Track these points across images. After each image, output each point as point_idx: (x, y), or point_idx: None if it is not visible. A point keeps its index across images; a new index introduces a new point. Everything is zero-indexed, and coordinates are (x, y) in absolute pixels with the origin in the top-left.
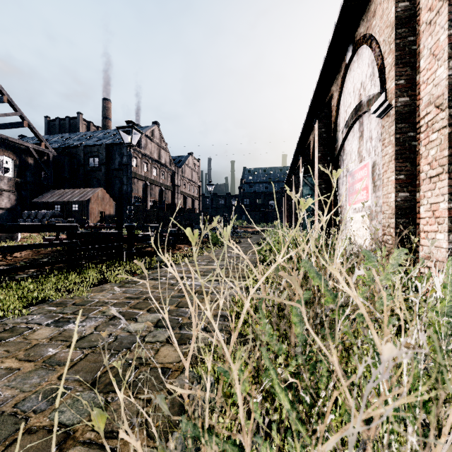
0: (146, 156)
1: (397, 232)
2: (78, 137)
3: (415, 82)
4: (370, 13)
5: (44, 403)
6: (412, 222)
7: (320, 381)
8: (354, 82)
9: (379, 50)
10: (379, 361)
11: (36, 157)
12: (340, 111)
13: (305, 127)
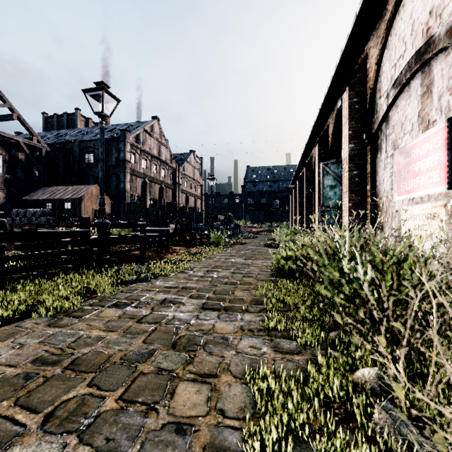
0: (145, 152)
1: None
2: (74, 133)
3: None
4: None
5: None
6: None
7: None
8: (414, 16)
9: None
10: None
11: (27, 152)
12: (383, 70)
13: (324, 107)
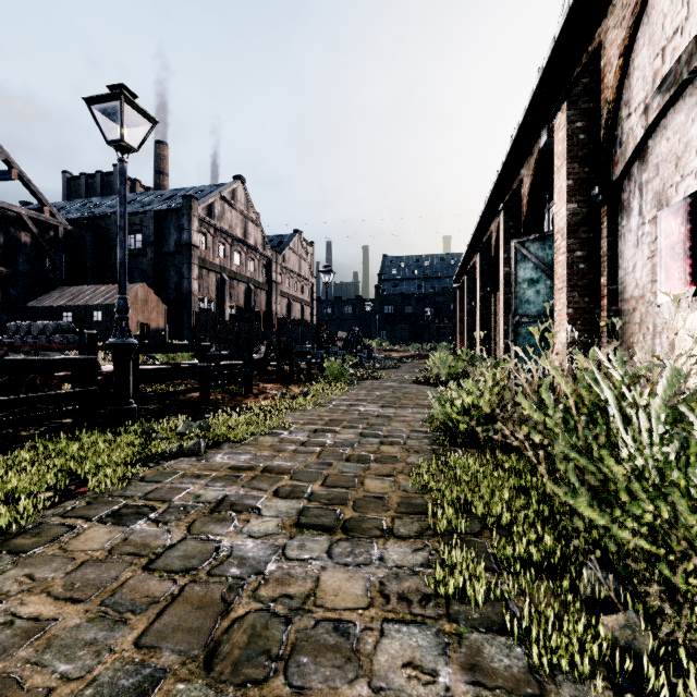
0: (223, 232)
1: None
2: (112, 202)
3: None
4: None
5: None
6: None
7: None
8: None
9: None
10: None
11: (34, 232)
12: (635, 64)
13: (515, 147)
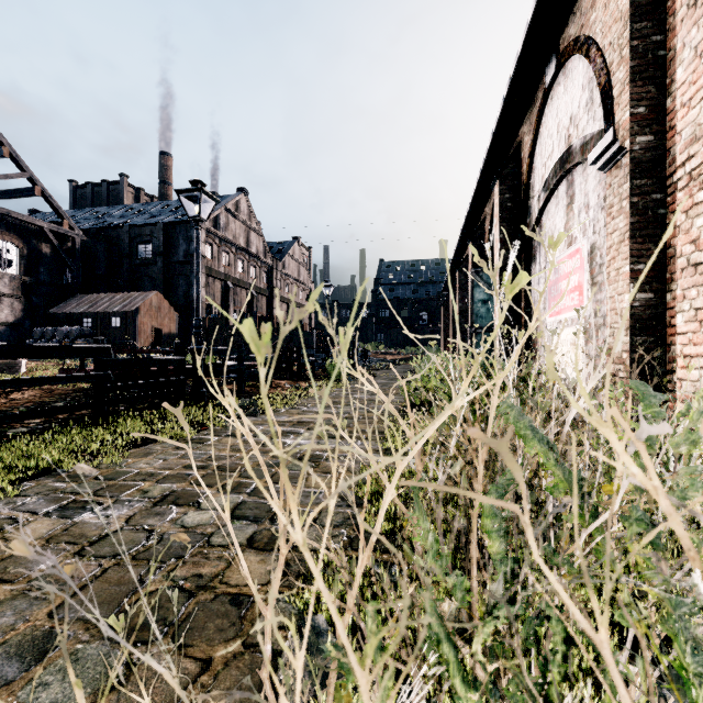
0: (227, 242)
1: (634, 358)
2: (120, 212)
3: (664, 111)
4: (586, 1)
5: (14, 666)
6: (658, 341)
7: (546, 659)
8: (559, 116)
9: (602, 60)
10: (682, 623)
11: (54, 244)
12: (535, 165)
13: (477, 193)
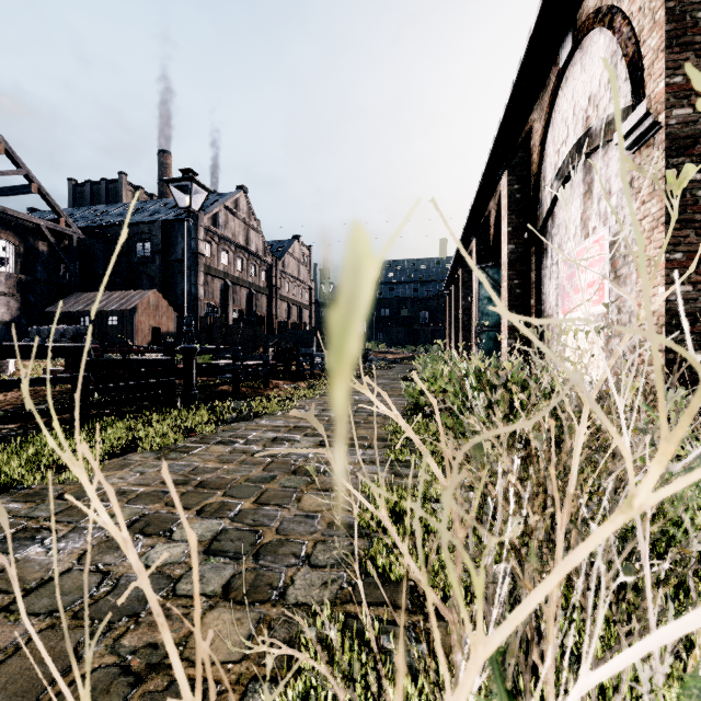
0: (226, 240)
1: (670, 359)
2: (119, 210)
3: None
4: None
5: None
6: (697, 339)
7: None
8: (576, 98)
9: (630, 28)
10: None
11: (51, 242)
12: (547, 153)
13: (482, 187)
